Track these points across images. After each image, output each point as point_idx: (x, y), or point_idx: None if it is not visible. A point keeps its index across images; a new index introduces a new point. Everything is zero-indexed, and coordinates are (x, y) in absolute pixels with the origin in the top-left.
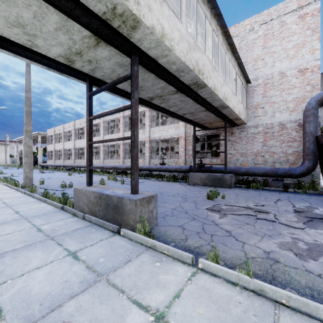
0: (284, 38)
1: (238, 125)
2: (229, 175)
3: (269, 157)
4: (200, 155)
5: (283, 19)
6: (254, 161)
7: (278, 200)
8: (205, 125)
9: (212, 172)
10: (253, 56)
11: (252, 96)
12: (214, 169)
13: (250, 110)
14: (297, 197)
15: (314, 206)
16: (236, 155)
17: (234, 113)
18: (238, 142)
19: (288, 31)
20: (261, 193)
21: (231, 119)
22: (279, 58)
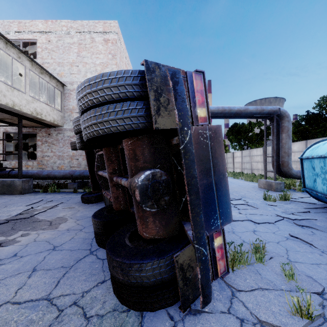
0: (94, 54)
1: (56, 126)
2: (20, 180)
3: (83, 160)
4: (27, 157)
5: (93, 36)
6: (70, 164)
7: (35, 203)
8: (8, 121)
9: (11, 177)
10: (69, 60)
11: (68, 99)
12: (14, 173)
13: (66, 113)
14: (70, 197)
15: (59, 205)
16: (54, 157)
17: (23, 112)
18: (55, 144)
19: (97, 48)
20: (44, 197)
21: (32, 118)
22: (90, 70)
